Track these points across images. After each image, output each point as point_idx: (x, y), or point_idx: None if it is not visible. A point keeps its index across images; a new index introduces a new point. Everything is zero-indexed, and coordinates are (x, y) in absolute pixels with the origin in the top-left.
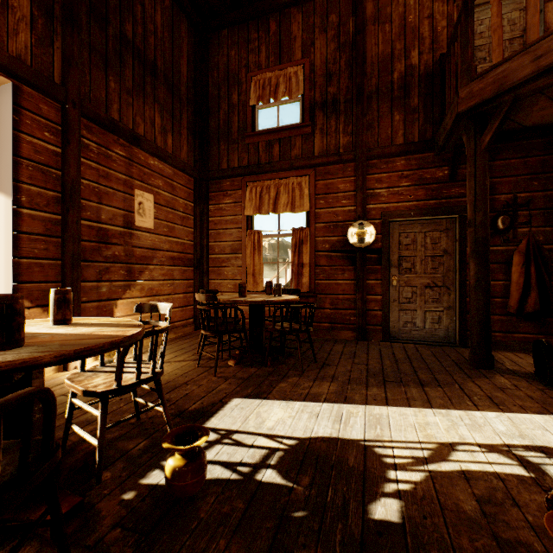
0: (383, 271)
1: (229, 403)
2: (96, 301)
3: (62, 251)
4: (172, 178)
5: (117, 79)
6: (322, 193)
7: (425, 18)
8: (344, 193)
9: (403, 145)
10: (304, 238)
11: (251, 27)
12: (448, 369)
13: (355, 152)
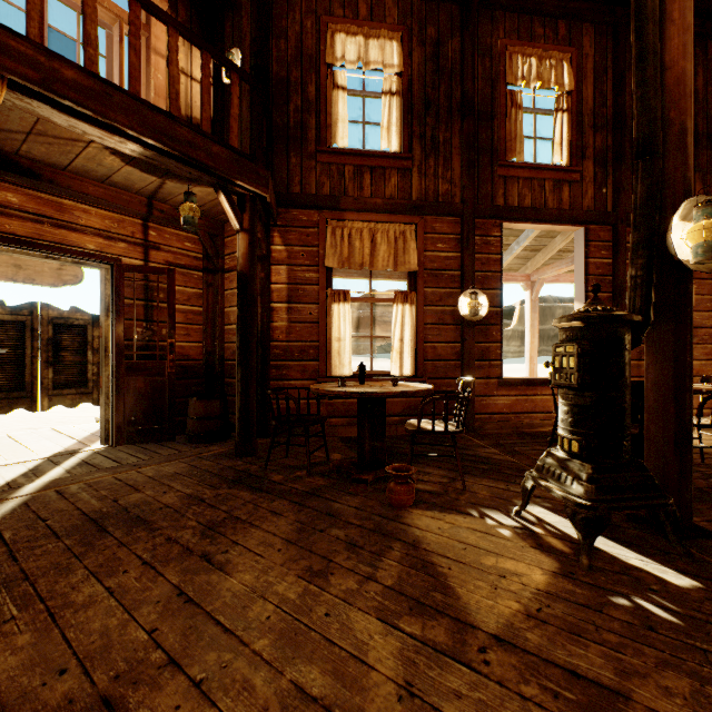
0: None
1: None
2: (636, 377)
3: None
4: None
5: None
6: None
7: None
8: None
9: None
10: None
11: None
12: None
13: None
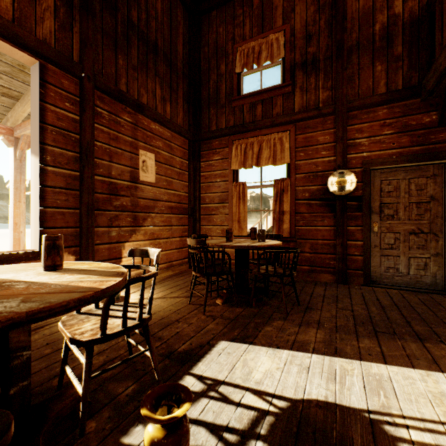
0: (363, 218)
1: (216, 346)
2: (107, 244)
3: (80, 201)
4: (170, 140)
5: (125, 58)
6: (302, 146)
7: None
8: (323, 144)
9: (385, 94)
10: (285, 188)
11: (236, 4)
12: (445, 321)
13: (335, 105)
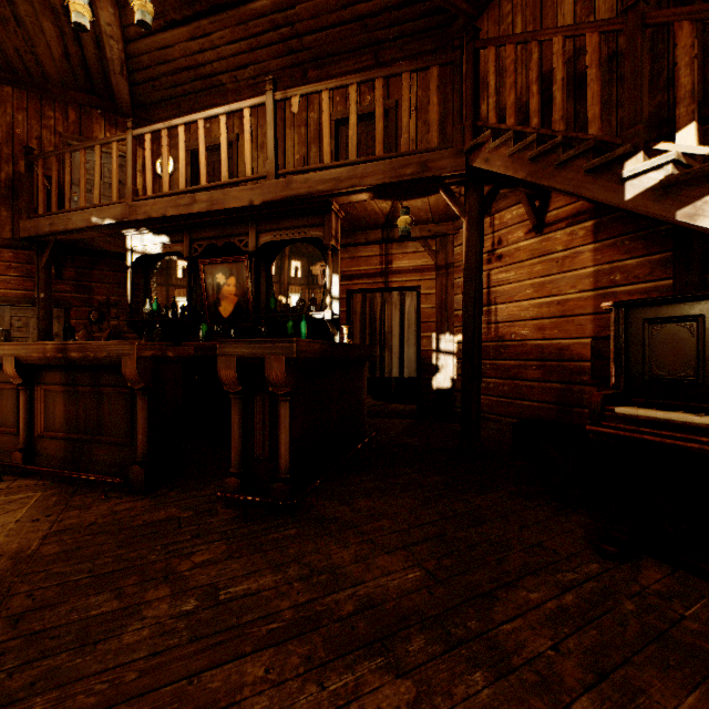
0: None
1: None
2: None
3: None
4: None
5: None
6: None
7: (35, 138)
8: None
9: (9, 240)
10: None
11: None
12: None
13: None
